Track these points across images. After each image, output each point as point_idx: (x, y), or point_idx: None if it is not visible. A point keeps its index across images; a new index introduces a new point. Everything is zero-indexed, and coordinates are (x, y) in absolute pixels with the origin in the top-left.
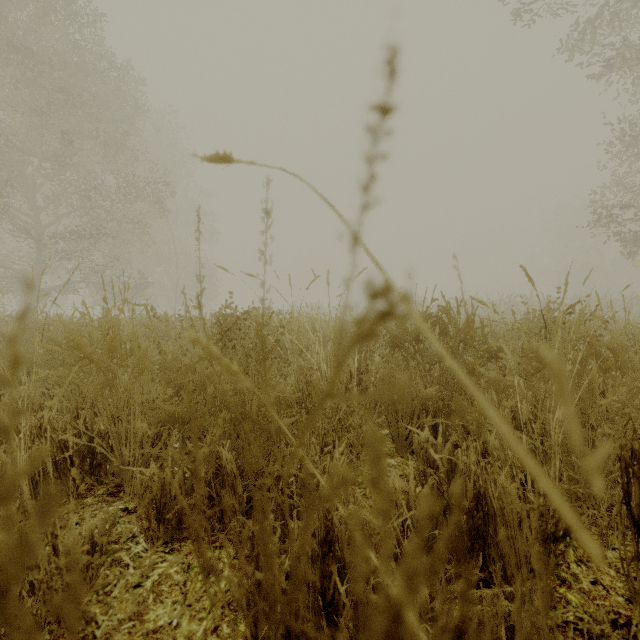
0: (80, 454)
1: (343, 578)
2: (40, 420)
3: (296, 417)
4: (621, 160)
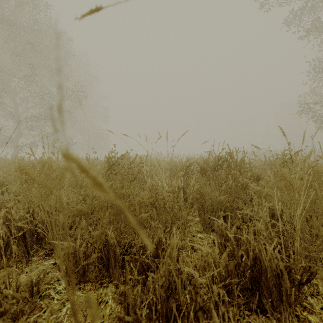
0: (30, 232)
1: (179, 312)
2: (6, 214)
3: (150, 212)
4: (314, 80)
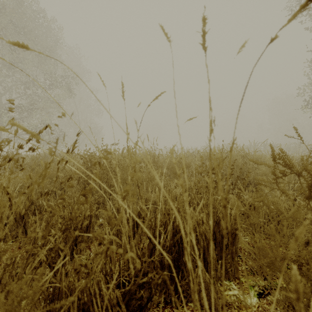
0: None
1: None
2: None
3: None
4: None
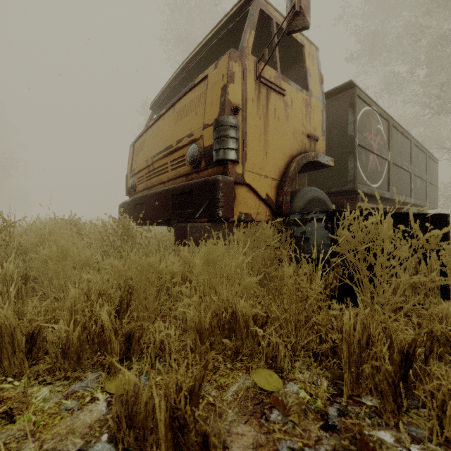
0: None
1: None
2: None
3: None
4: None
